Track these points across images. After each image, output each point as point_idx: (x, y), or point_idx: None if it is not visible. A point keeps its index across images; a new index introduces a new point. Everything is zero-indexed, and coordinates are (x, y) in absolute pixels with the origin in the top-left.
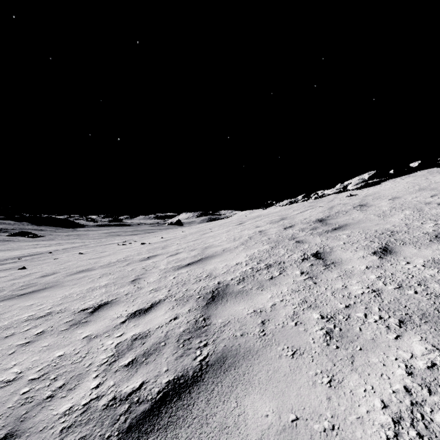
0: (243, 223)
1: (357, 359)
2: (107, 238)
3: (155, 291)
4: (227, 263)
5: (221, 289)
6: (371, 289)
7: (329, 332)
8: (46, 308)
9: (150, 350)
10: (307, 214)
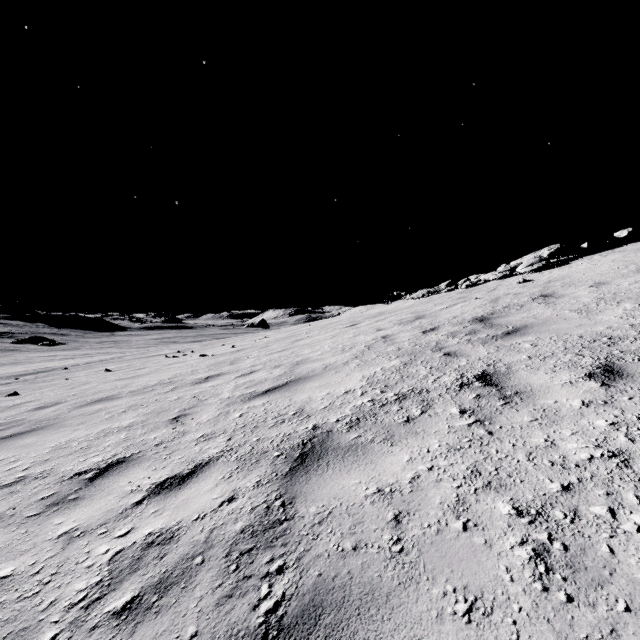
0: (356, 323)
1: (627, 639)
2: (157, 347)
3: (206, 440)
4: (330, 390)
5: (318, 439)
6: (606, 449)
7: (541, 553)
8: (20, 468)
9: (172, 576)
10: (457, 310)
